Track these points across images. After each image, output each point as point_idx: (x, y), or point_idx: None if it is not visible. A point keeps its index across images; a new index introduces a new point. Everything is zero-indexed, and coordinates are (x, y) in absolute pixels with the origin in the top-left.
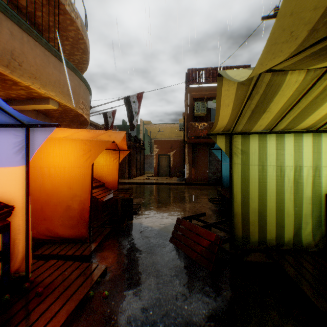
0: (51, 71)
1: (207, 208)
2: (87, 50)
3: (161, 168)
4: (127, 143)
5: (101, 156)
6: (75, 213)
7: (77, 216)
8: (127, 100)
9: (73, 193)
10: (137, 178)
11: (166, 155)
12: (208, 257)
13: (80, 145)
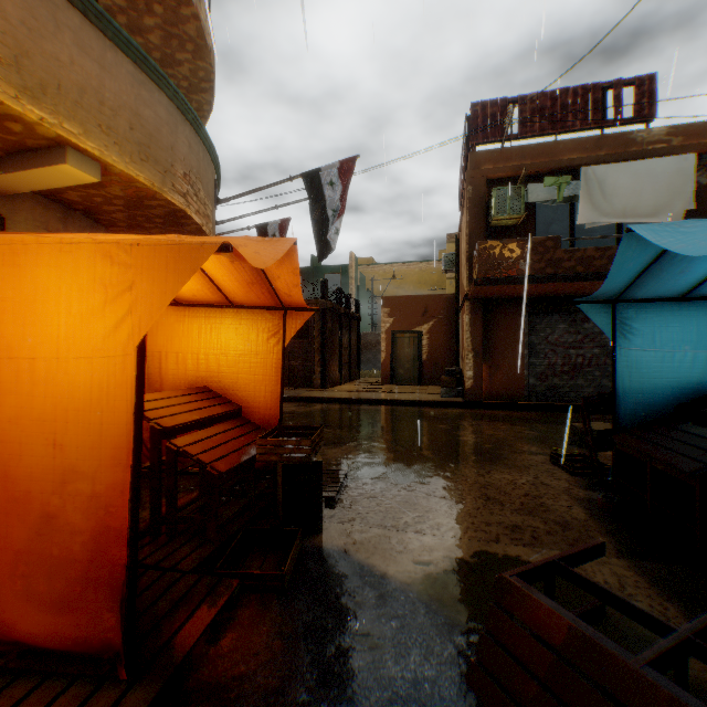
0: (68, 57)
1: (559, 491)
2: (204, 44)
3: (400, 363)
4: (319, 303)
5: (234, 328)
6: (74, 546)
7: (82, 561)
8: (314, 180)
9: (65, 466)
10: (341, 386)
11: (411, 331)
12: None
13: (92, 266)
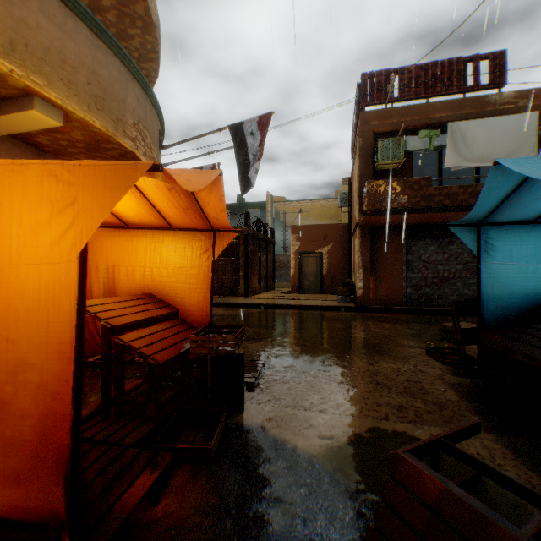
0: (34, 21)
1: (434, 377)
2: (150, 21)
3: (306, 277)
4: (243, 230)
5: (173, 246)
6: (24, 429)
7: (32, 441)
8: (238, 130)
9: (17, 358)
10: (260, 295)
11: (314, 252)
12: None
13: (40, 184)
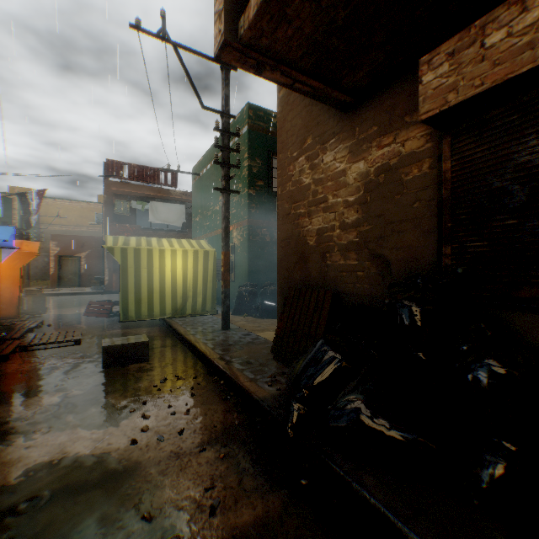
0: None
1: None
2: None
3: (66, 275)
4: None
5: None
6: (8, 300)
7: (10, 302)
8: (25, 196)
9: (6, 287)
10: None
11: (74, 256)
12: (107, 313)
13: (13, 255)
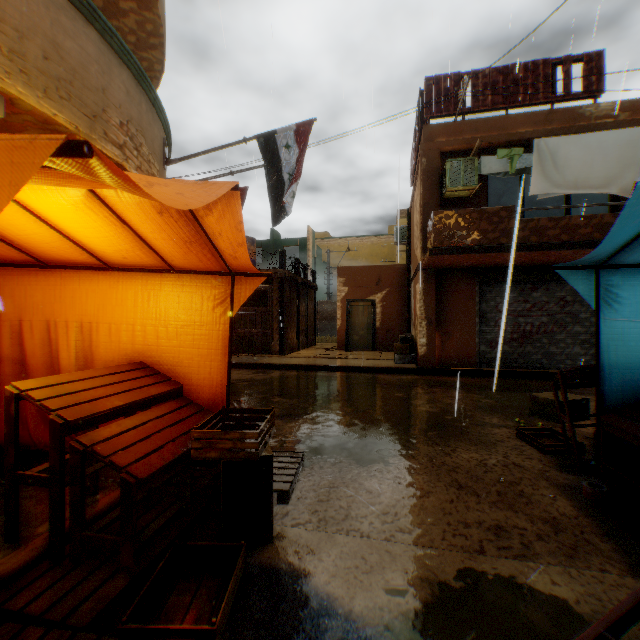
0: None
1: (535, 474)
2: None
3: (355, 330)
4: (278, 273)
5: (175, 295)
6: None
7: None
8: (270, 142)
9: None
10: (299, 352)
11: (365, 300)
12: None
13: None
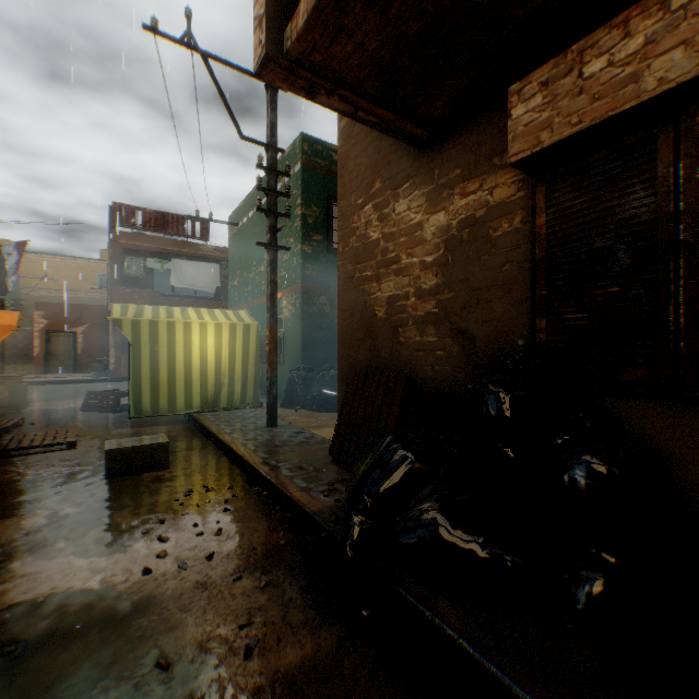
0: None
1: None
2: None
3: (57, 357)
4: None
5: None
6: None
7: None
8: None
9: None
10: None
11: (68, 331)
12: (114, 407)
13: None
